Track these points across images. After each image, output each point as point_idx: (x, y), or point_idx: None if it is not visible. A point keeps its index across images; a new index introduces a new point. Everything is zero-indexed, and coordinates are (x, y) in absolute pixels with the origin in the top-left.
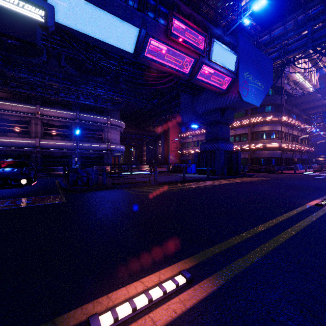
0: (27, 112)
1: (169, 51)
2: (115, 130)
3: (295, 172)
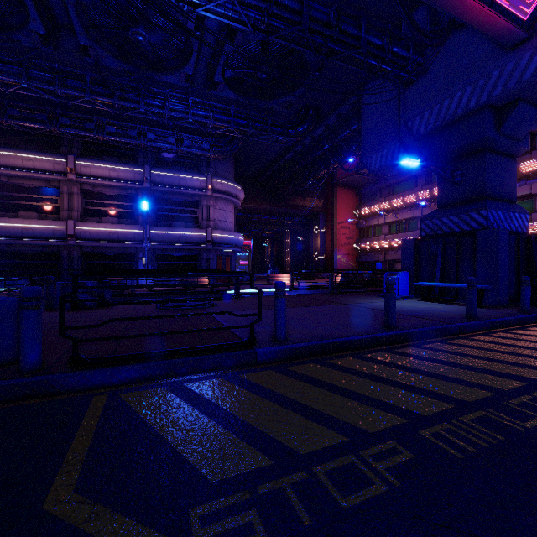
0: (53, 171)
1: None
2: (223, 202)
3: None
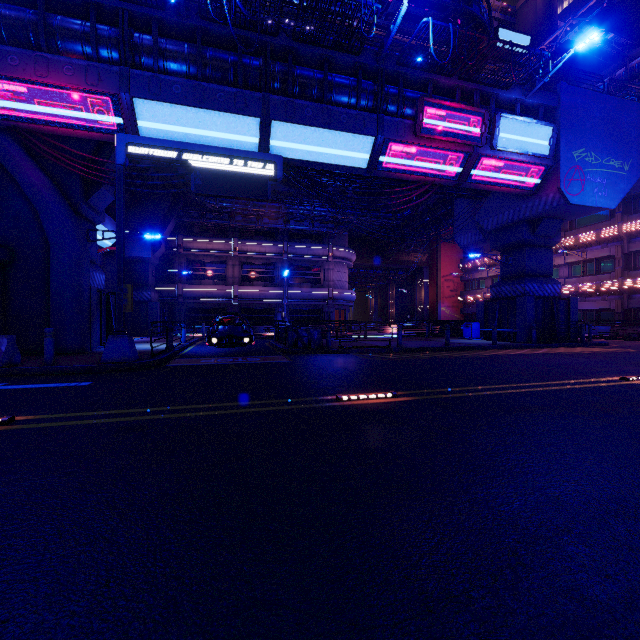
0: (224, 250)
1: (421, 152)
2: (340, 265)
3: None
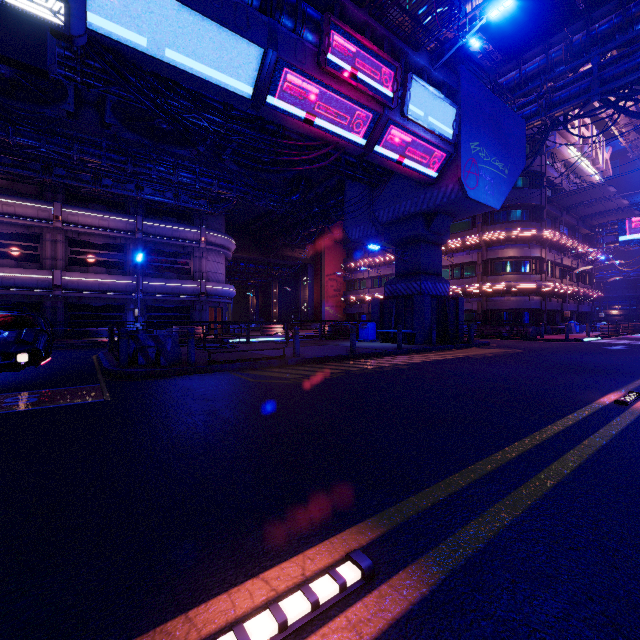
0: (36, 217)
1: (324, 96)
2: (215, 254)
3: (568, 338)
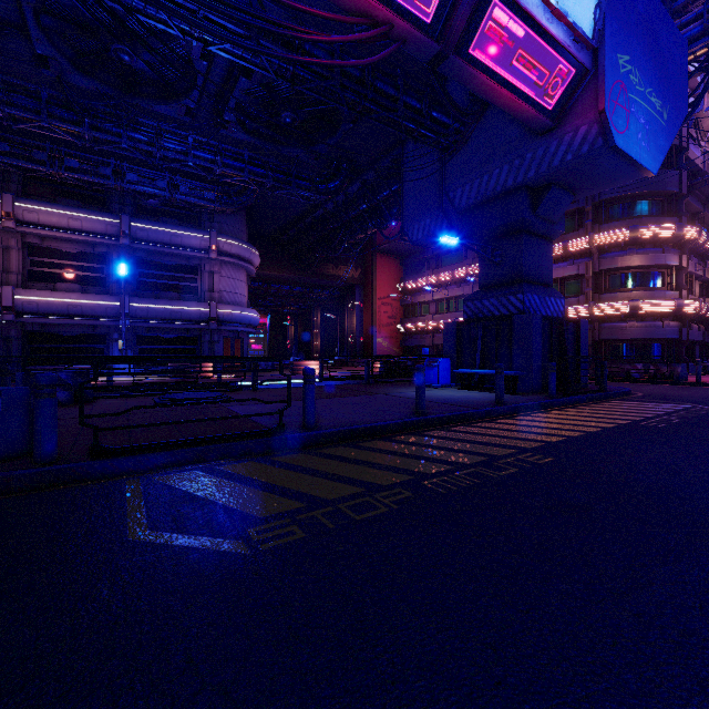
0: None
1: None
2: (232, 268)
3: None
